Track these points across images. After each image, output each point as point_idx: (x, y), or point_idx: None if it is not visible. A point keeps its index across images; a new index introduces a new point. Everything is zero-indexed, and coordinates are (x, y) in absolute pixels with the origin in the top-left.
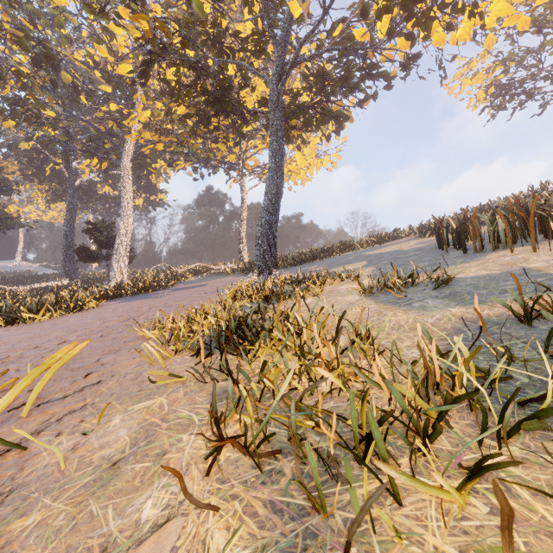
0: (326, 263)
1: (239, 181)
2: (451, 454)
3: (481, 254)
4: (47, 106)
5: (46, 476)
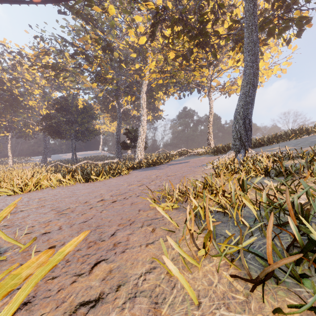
0: (289, 145)
1: (208, 95)
2: None
3: None
4: None
5: None
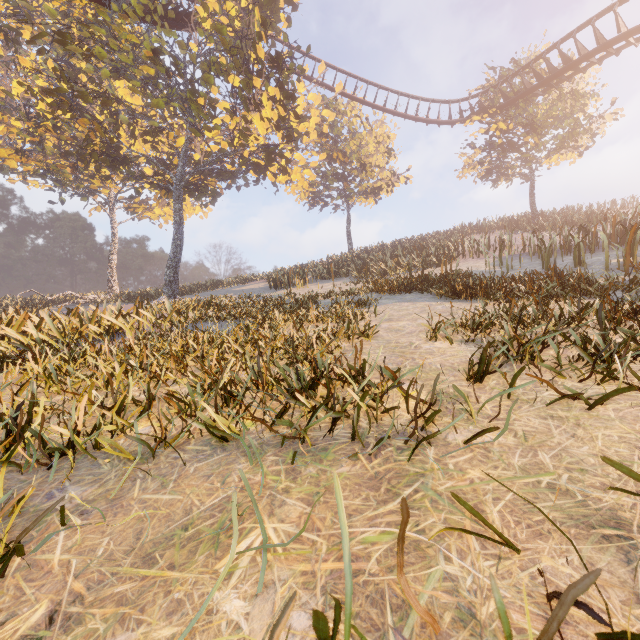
0: (205, 295)
1: (110, 213)
2: None
3: (279, 290)
4: None
5: None
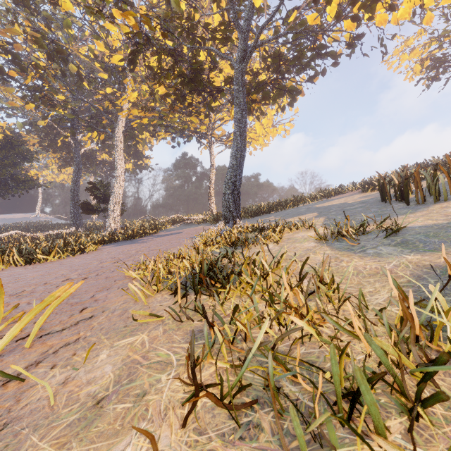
0: (281, 215)
1: (209, 147)
2: (446, 420)
3: (424, 206)
4: (59, 92)
5: (37, 411)
